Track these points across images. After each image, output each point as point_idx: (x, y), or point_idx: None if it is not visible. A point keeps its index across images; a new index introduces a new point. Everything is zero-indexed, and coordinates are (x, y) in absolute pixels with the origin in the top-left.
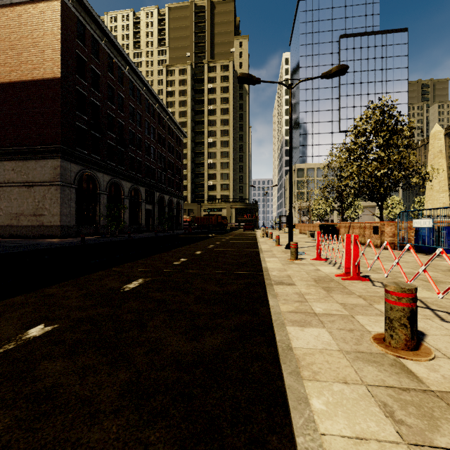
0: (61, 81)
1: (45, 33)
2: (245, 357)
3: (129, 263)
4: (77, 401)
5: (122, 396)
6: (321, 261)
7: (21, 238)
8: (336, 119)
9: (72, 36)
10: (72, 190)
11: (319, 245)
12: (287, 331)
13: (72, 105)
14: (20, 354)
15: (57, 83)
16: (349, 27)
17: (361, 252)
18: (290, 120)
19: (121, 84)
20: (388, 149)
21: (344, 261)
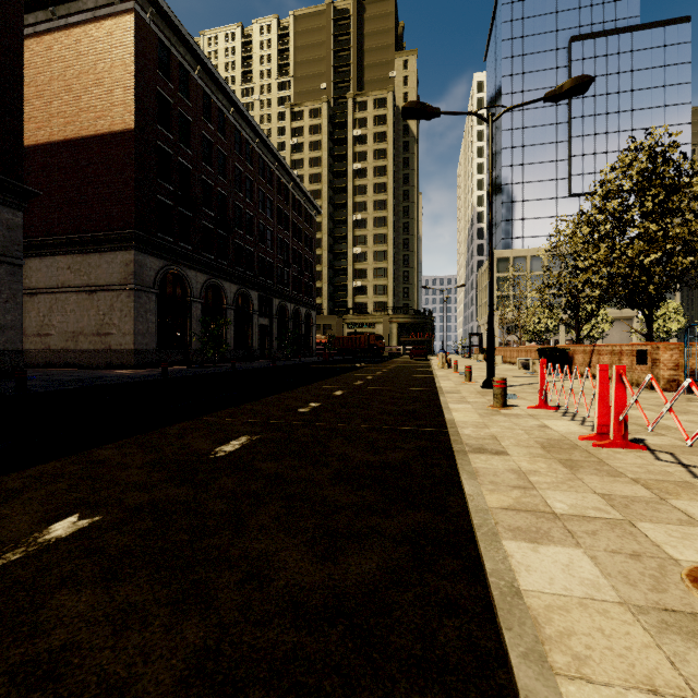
0: (135, 134)
1: (113, 64)
2: (426, 605)
3: (229, 409)
4: (100, 688)
5: (185, 683)
6: (548, 411)
7: (80, 367)
8: (563, 176)
9: (150, 67)
10: (150, 297)
11: (544, 383)
12: (506, 551)
13: (150, 169)
14: (26, 573)
15: (129, 137)
16: (587, 23)
17: (633, 398)
18: (489, 175)
19: (222, 135)
20: (663, 218)
21: (595, 412)
